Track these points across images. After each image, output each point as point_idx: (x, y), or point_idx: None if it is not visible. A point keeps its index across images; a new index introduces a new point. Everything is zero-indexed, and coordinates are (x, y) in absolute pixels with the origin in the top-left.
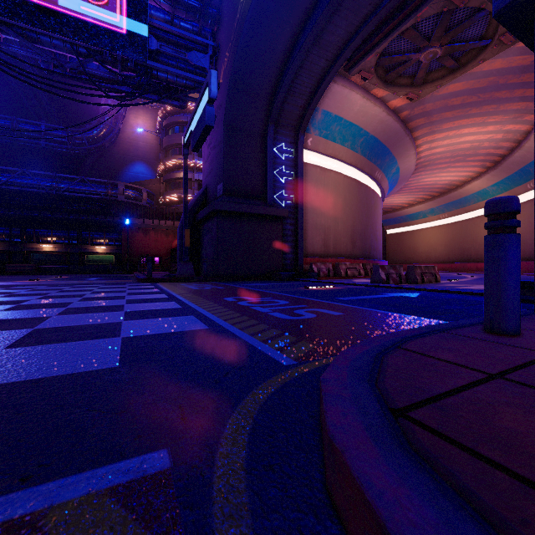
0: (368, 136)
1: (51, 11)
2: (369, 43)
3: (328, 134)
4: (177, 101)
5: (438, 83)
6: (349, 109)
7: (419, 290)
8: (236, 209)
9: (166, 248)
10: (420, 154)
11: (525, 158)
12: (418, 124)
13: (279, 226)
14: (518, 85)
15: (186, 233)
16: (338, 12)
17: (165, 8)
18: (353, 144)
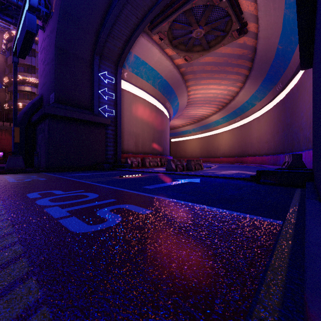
0: (162, 79)
1: None
2: (164, 14)
3: (138, 72)
4: (11, 18)
5: (201, 53)
6: (151, 58)
7: (197, 176)
8: (66, 114)
9: (10, 145)
10: (189, 96)
11: (235, 105)
12: (189, 78)
13: (103, 131)
14: (236, 65)
15: (16, 131)
16: None
17: None
18: (153, 82)
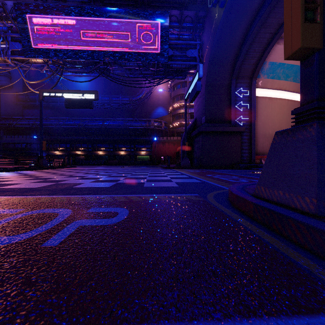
0: None
1: (130, 52)
2: None
3: (274, 75)
4: (181, 76)
5: None
6: None
7: None
8: (212, 130)
9: (173, 152)
10: None
11: None
12: None
13: (239, 137)
14: None
15: (186, 144)
16: (277, 5)
17: (176, 32)
18: (295, 78)
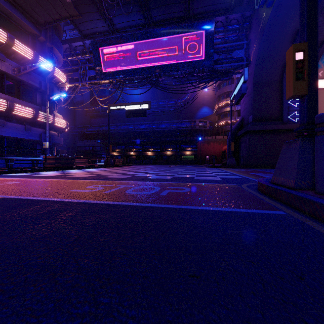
0: None
1: (178, 63)
2: None
3: None
4: (226, 77)
5: None
6: None
7: None
8: (260, 128)
9: (219, 151)
10: None
11: None
12: None
13: (292, 135)
14: None
15: (231, 144)
16: None
17: (221, 37)
18: None
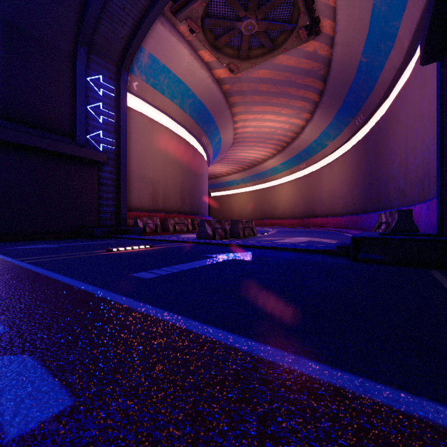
0: (196, 99)
1: None
2: None
3: (156, 83)
4: None
5: (253, 61)
6: (178, 63)
7: (247, 247)
8: (19, 140)
9: None
10: (237, 130)
11: (300, 146)
12: (236, 101)
13: (94, 173)
14: (302, 86)
15: None
16: None
17: None
18: (182, 103)
